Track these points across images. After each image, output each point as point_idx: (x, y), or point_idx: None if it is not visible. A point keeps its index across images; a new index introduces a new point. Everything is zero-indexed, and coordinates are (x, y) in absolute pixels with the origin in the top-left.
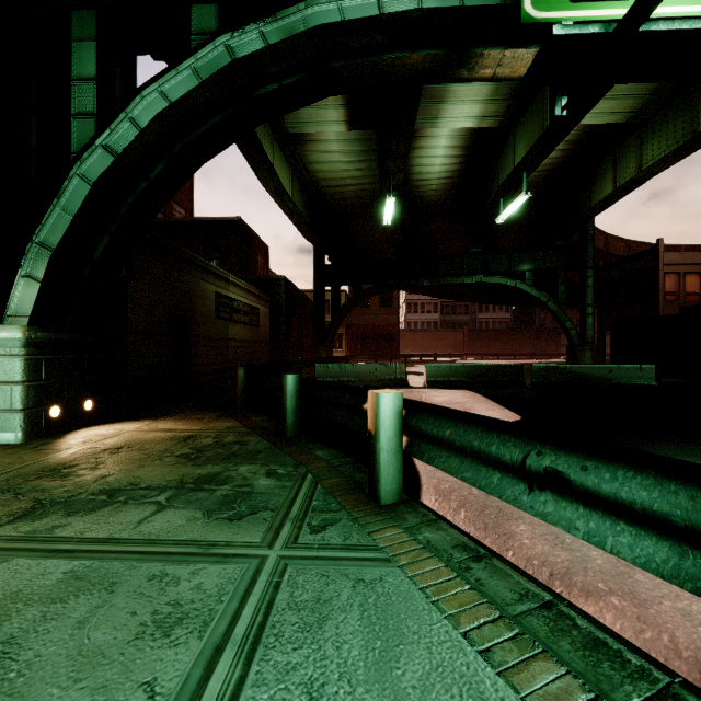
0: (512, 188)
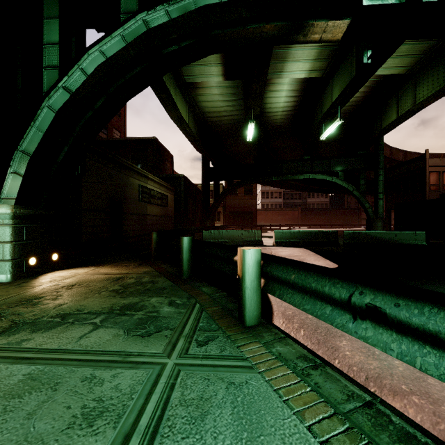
0: (330, 117)
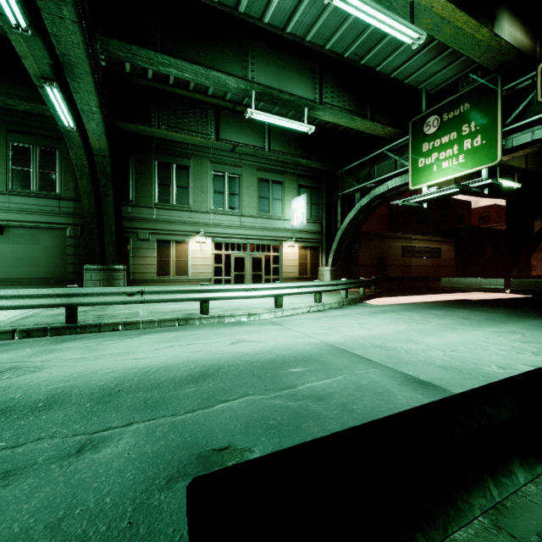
0: None
